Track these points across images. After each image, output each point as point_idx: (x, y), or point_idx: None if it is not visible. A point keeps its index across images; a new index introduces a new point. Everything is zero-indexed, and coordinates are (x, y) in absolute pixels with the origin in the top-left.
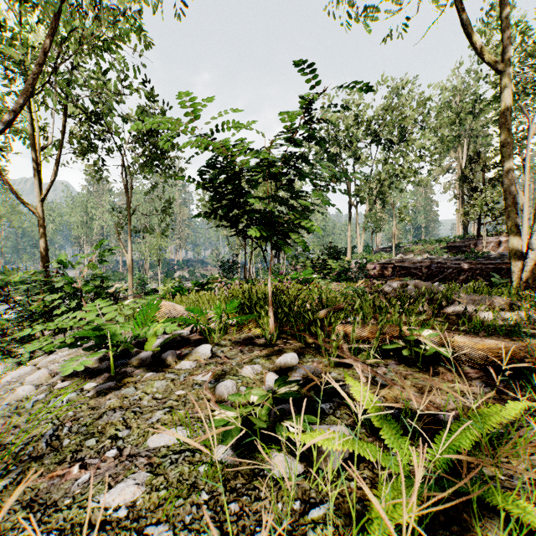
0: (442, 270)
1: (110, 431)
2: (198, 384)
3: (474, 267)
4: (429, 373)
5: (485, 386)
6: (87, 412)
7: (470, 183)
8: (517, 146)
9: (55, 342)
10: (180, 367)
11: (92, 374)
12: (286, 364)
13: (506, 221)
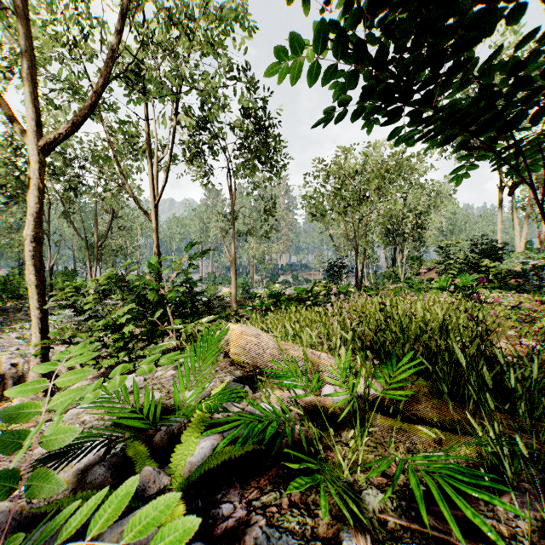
0: None
1: None
2: None
3: None
4: None
5: None
6: None
7: None
8: None
9: None
10: None
11: None
12: None
13: None
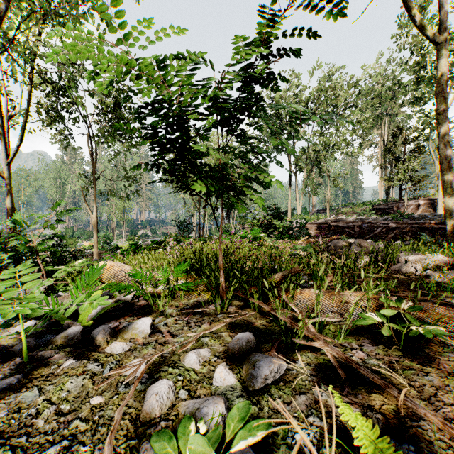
0: (372, 229)
1: None
2: (124, 383)
3: (401, 226)
4: (417, 359)
5: None
6: None
7: (393, 154)
8: (434, 123)
9: None
10: (110, 350)
11: (4, 358)
12: (241, 350)
13: (441, 184)
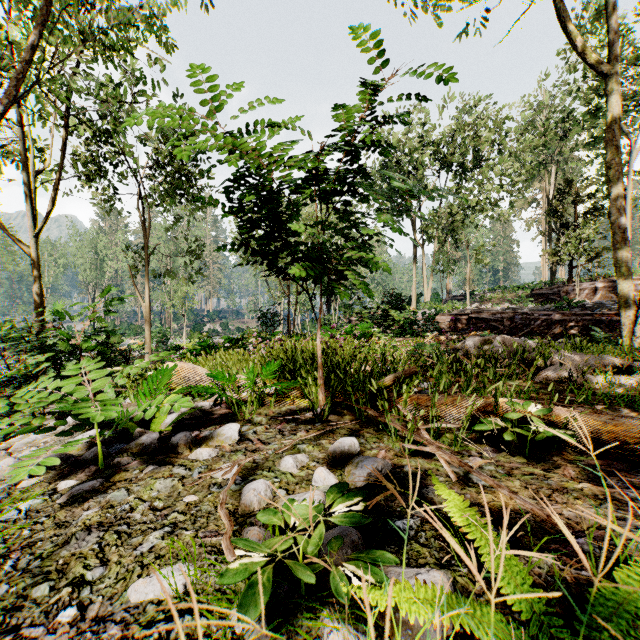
0: (528, 322)
1: (76, 569)
2: (217, 485)
3: (567, 319)
4: (541, 466)
5: (626, 487)
6: (50, 532)
7: (559, 218)
8: None
9: (18, 424)
10: (195, 456)
11: (74, 466)
12: (343, 454)
13: (614, 261)
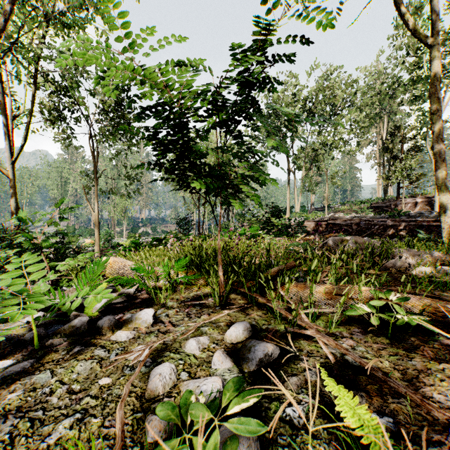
0: (370, 226)
1: None
2: (130, 367)
3: (398, 224)
4: (403, 347)
5: None
6: None
7: (391, 153)
8: None
9: None
10: (115, 338)
11: (16, 346)
12: (238, 338)
13: (436, 182)
